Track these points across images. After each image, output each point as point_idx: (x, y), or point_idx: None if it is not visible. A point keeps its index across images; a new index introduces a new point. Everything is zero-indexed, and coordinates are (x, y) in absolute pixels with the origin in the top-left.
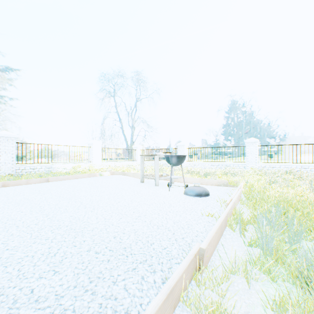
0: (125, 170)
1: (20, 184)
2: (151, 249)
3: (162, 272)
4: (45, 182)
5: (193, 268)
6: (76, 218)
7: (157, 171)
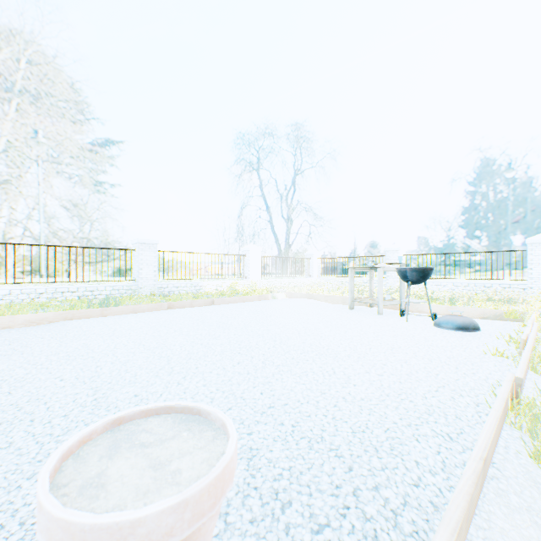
0: (310, 291)
1: (184, 307)
2: (441, 379)
3: (470, 398)
4: (210, 305)
5: (509, 396)
6: (313, 345)
7: (381, 293)
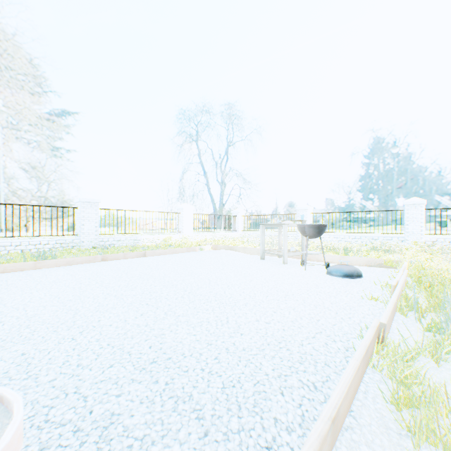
0: (232, 243)
1: (117, 259)
2: (320, 324)
3: (342, 342)
4: (142, 257)
5: (375, 340)
6: (218, 294)
7: (285, 245)
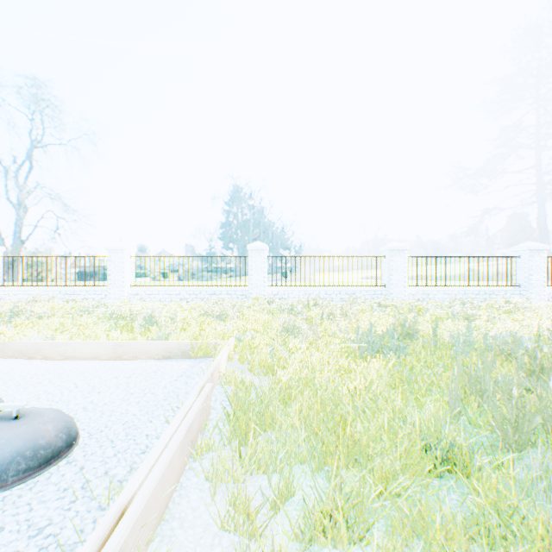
0: None
1: None
2: None
3: None
4: None
5: None
6: None
7: None
